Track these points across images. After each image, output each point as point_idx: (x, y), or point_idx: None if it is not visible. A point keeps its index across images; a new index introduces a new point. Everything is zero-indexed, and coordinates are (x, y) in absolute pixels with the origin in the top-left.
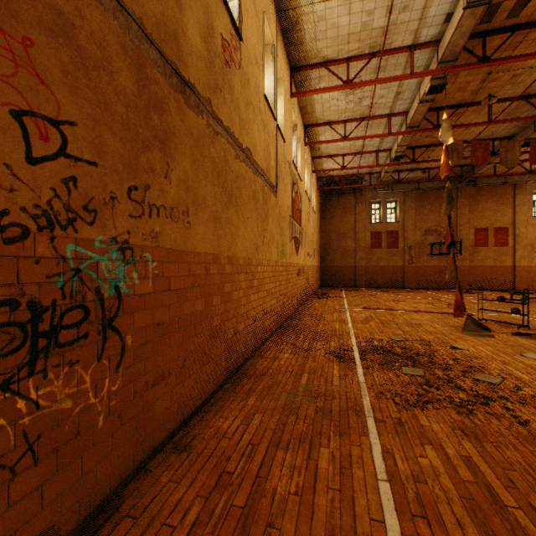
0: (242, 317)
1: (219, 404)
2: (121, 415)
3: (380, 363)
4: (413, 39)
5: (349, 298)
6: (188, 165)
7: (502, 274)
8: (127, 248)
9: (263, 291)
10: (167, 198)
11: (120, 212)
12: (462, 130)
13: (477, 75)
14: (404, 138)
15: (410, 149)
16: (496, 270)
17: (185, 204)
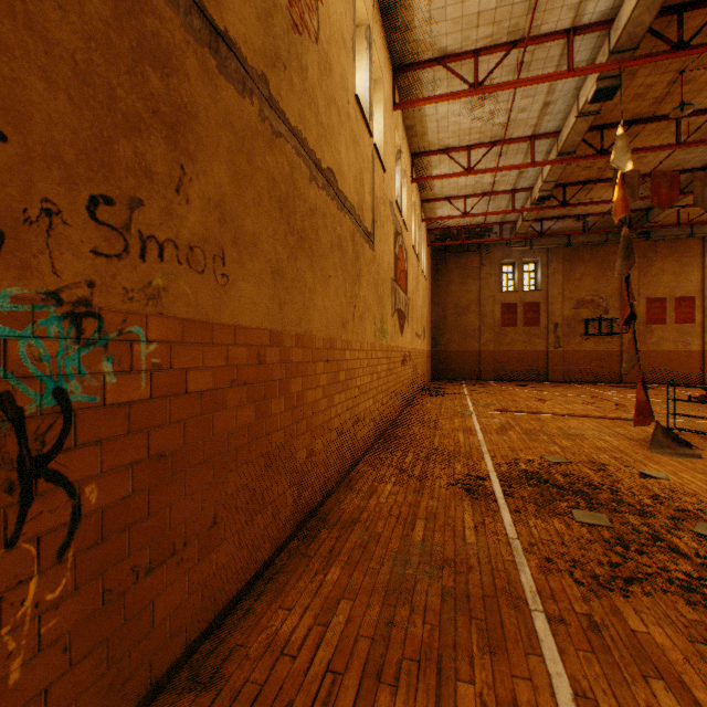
0: (321, 430)
1: (280, 581)
2: (70, 645)
3: (536, 503)
4: (573, 19)
5: (474, 396)
6: (223, 176)
7: (685, 362)
8: (87, 314)
9: (353, 387)
10: (180, 229)
11: (68, 242)
12: (635, 158)
13: (664, 75)
14: (553, 170)
15: (560, 187)
16: (677, 356)
17: (218, 244)
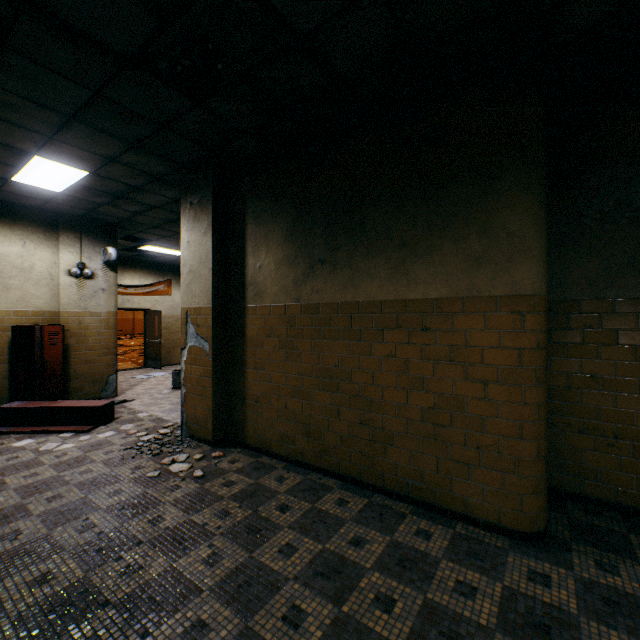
0: None
1: None
2: None
3: None
4: None
5: None
6: None
7: (128, 324)
8: None
9: None
10: None
11: None
12: None
13: None
14: None
15: None
16: (124, 321)
17: None
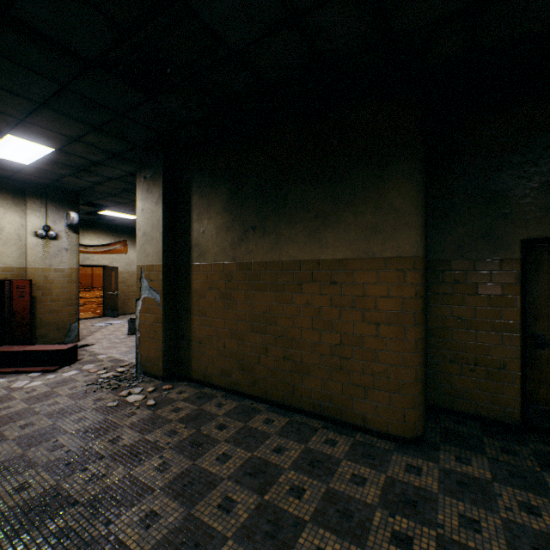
0: None
1: None
2: None
3: None
4: None
5: None
6: None
7: (87, 279)
8: None
9: None
10: None
11: None
12: None
13: None
14: None
15: None
16: (83, 276)
17: None
